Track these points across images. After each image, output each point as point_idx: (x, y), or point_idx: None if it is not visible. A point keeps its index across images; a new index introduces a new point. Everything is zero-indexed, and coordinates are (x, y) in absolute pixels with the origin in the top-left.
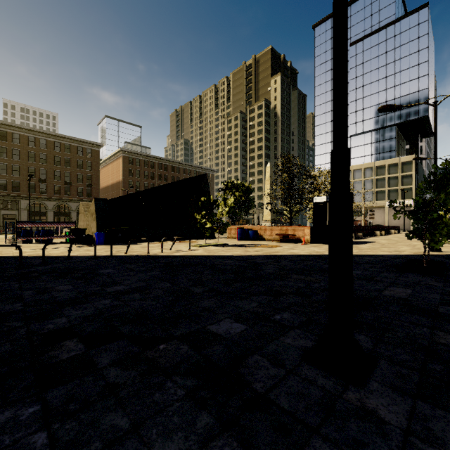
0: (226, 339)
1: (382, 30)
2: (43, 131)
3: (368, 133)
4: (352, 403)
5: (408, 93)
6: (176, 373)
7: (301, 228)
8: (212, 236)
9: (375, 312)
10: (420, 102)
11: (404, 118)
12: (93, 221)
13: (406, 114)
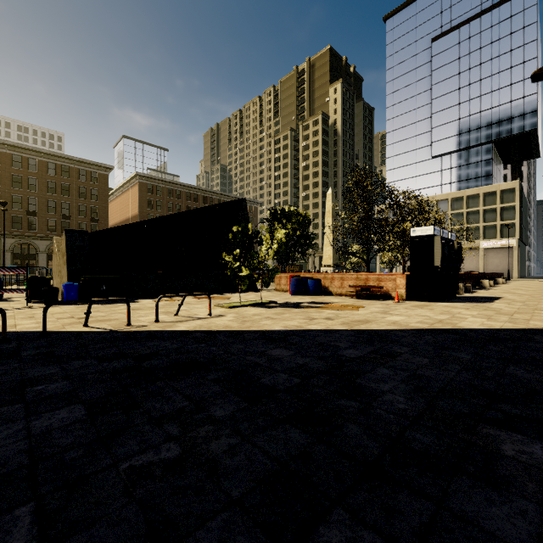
0: None
1: (475, 20)
2: (32, 147)
3: (455, 154)
4: None
5: (509, 101)
6: None
7: (390, 276)
8: (253, 288)
9: None
10: (525, 111)
11: (504, 133)
12: (64, 265)
13: (507, 127)
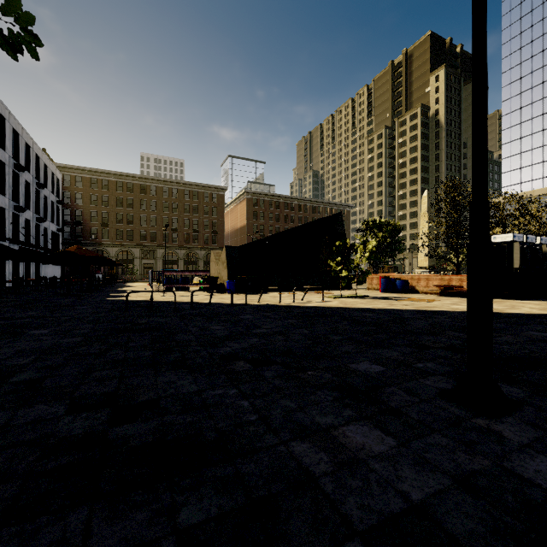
0: (365, 374)
1: None
2: (175, 180)
3: None
4: (479, 424)
5: None
6: (324, 388)
7: None
8: (348, 287)
9: (545, 373)
10: None
11: None
12: (224, 269)
13: None
